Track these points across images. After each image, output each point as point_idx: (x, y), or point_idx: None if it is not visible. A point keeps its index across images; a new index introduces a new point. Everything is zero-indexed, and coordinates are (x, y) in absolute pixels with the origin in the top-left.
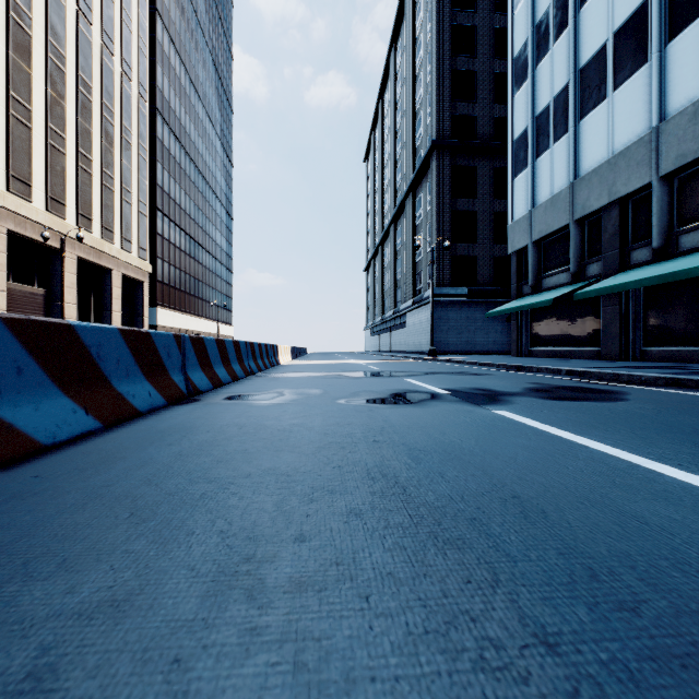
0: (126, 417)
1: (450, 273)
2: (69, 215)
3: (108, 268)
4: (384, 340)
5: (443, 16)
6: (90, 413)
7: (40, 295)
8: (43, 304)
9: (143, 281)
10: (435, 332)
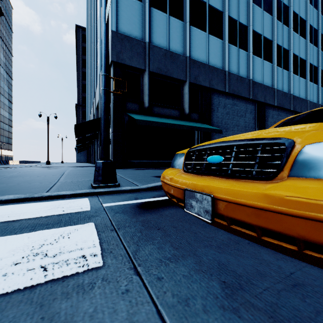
0: None
1: None
2: None
3: None
4: None
5: (80, 69)
6: None
7: None
8: None
9: None
10: (77, 156)
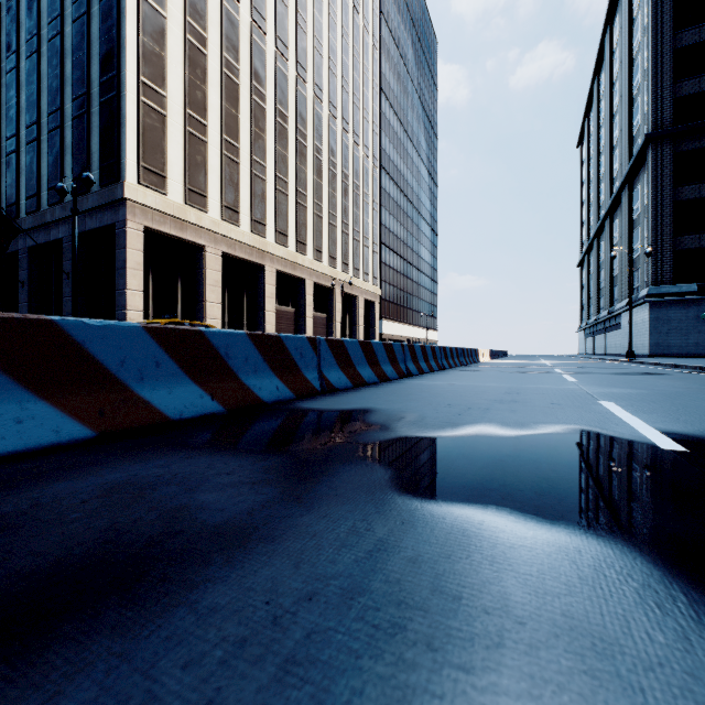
0: (432, 371)
1: (671, 270)
2: (338, 265)
3: (356, 295)
4: (599, 342)
5: None
6: (428, 368)
7: (324, 318)
8: (325, 324)
9: (375, 301)
10: (650, 334)
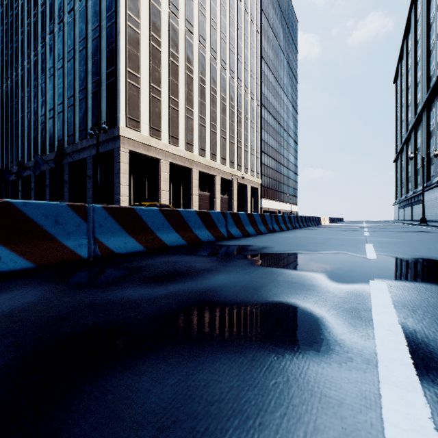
0: (288, 229)
1: None
2: (235, 166)
3: (246, 184)
4: (407, 212)
5: None
6: (286, 227)
7: (227, 198)
8: (227, 202)
9: (258, 188)
10: None
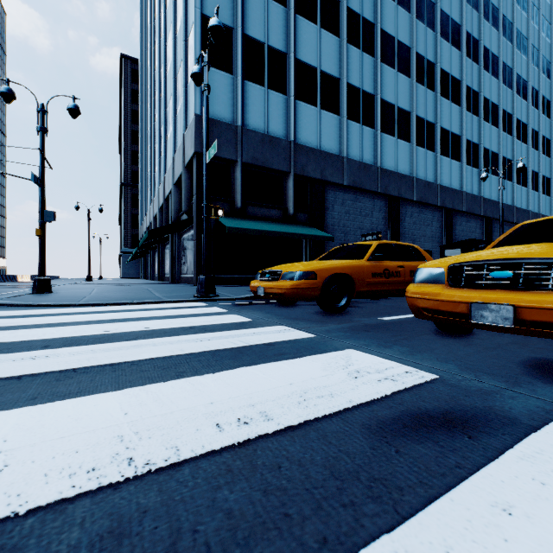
0: None
1: (131, 242)
2: None
3: None
4: None
5: (127, 126)
6: None
7: None
8: None
9: None
10: (123, 269)
